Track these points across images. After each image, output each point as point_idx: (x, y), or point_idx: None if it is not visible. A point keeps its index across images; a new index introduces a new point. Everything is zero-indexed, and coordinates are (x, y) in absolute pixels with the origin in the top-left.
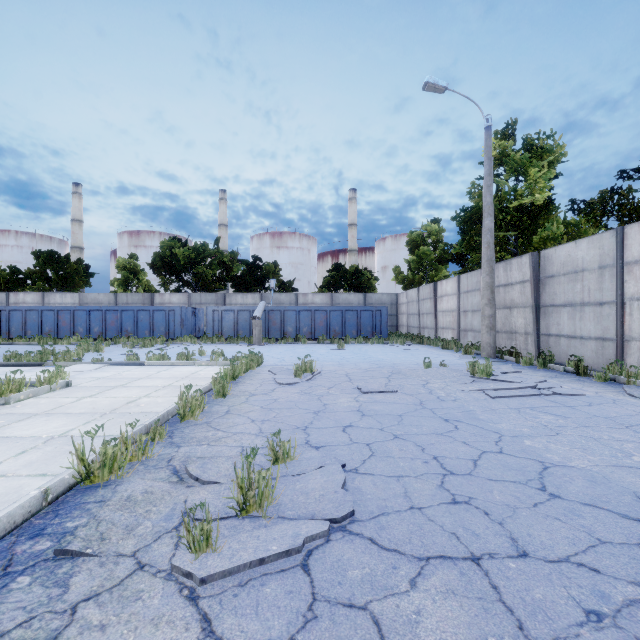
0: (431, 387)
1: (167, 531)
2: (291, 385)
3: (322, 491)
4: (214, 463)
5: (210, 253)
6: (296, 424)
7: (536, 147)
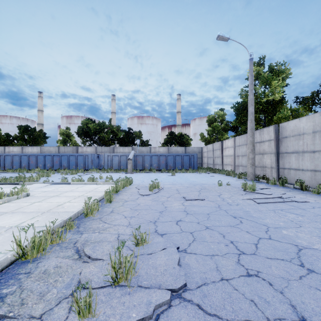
0: (223, 197)
1: (65, 297)
2: (147, 195)
3: (165, 267)
4: (100, 246)
5: (106, 126)
6: (149, 219)
7: (275, 70)
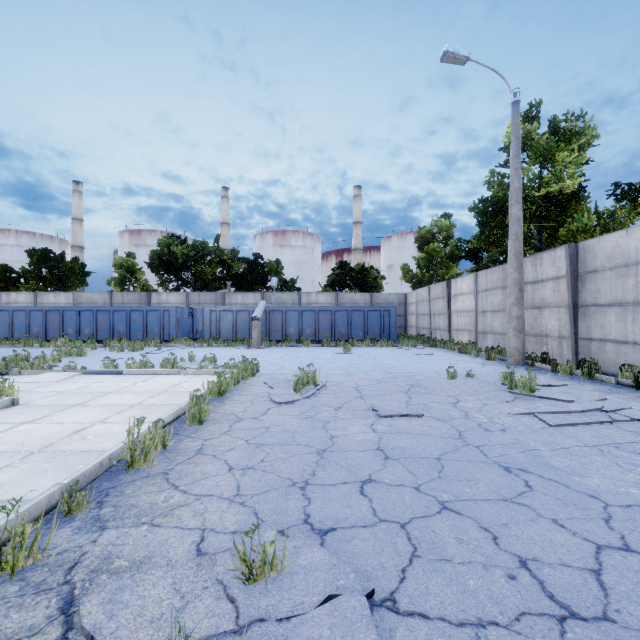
0: (465, 408)
1: None
2: (289, 404)
3: None
4: (138, 587)
5: (209, 251)
6: (291, 476)
7: (563, 130)
